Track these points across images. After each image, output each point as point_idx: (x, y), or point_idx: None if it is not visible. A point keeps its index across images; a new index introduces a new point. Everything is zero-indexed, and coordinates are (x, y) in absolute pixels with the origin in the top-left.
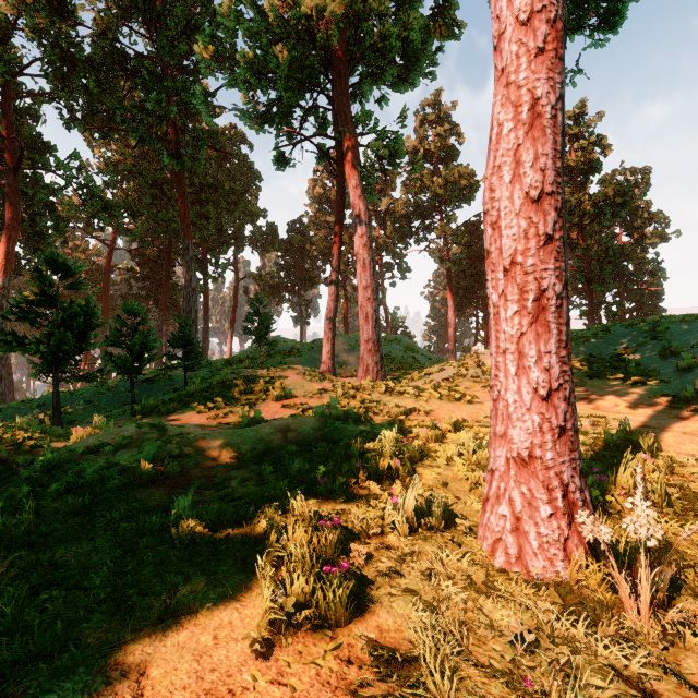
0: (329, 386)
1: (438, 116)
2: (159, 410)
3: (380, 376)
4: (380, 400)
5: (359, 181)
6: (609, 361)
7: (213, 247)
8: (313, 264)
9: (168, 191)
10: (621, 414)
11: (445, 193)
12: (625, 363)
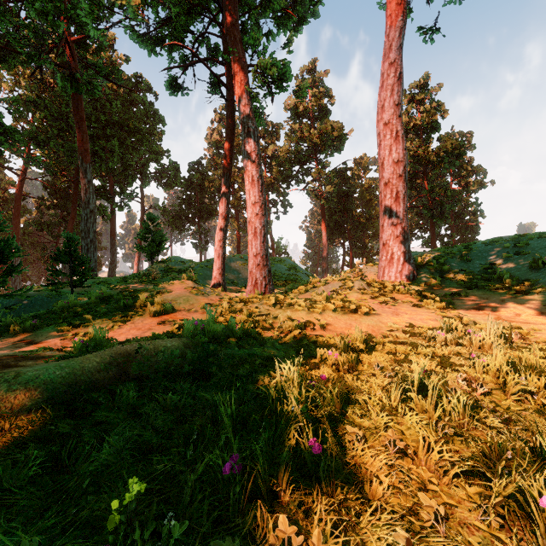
0: (216, 299)
1: (314, 81)
2: (14, 329)
3: (268, 290)
4: (269, 313)
5: (248, 100)
6: (477, 274)
7: (119, 178)
8: (211, 199)
9: (73, 124)
10: (534, 325)
11: (320, 143)
12: (496, 275)
